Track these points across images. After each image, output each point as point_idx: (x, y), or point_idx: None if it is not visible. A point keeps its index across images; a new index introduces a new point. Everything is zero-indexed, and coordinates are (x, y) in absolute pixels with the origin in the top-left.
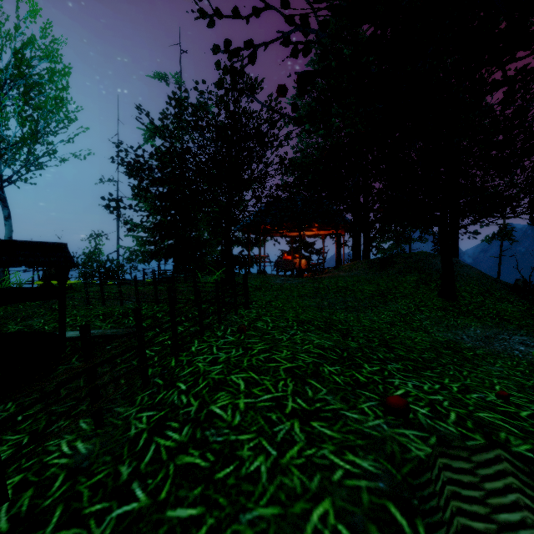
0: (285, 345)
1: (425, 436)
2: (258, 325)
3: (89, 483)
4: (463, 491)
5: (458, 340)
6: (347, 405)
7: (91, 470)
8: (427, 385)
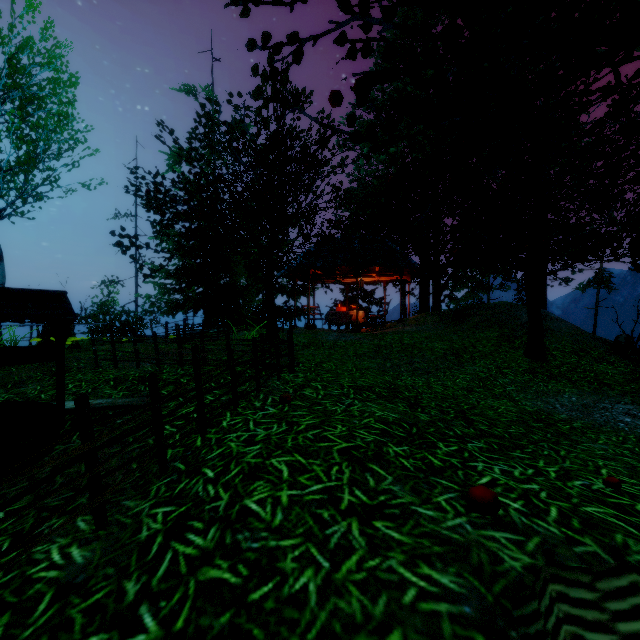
0: (340, 419)
1: (521, 540)
2: (306, 393)
3: (84, 605)
4: (588, 634)
5: (550, 409)
6: (419, 497)
7: (87, 587)
8: (518, 470)
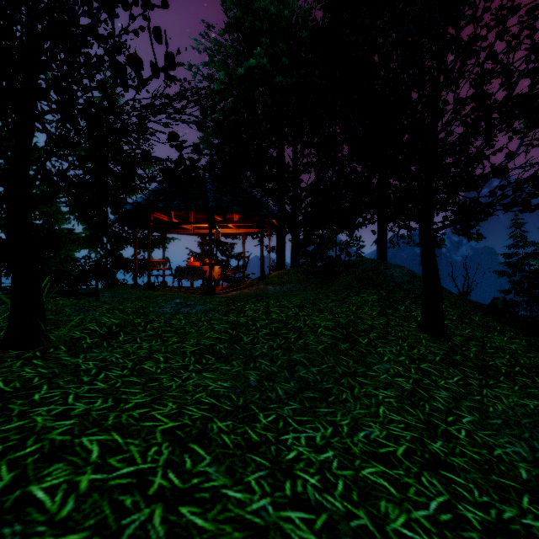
0: None
1: None
2: None
3: None
4: None
5: None
6: None
7: None
8: None
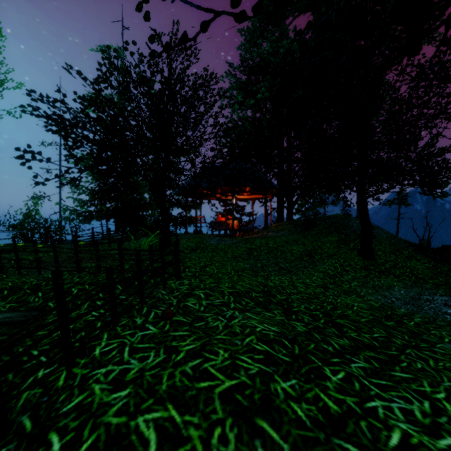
0: (221, 340)
1: None
2: (188, 305)
3: None
4: None
5: (390, 303)
6: None
7: None
8: (416, 407)
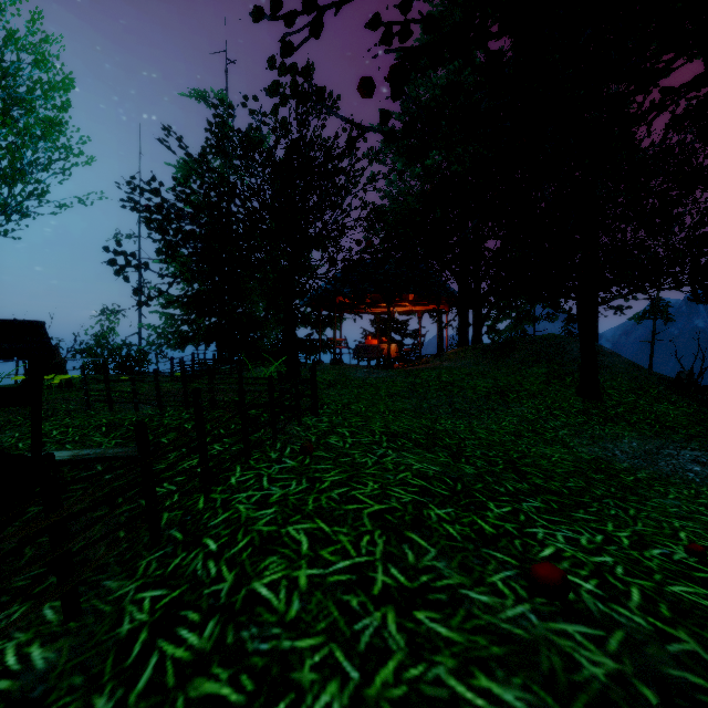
0: (371, 474)
1: (600, 636)
2: (330, 442)
3: None
4: None
5: (609, 457)
6: (470, 577)
7: (45, 704)
8: (585, 537)
